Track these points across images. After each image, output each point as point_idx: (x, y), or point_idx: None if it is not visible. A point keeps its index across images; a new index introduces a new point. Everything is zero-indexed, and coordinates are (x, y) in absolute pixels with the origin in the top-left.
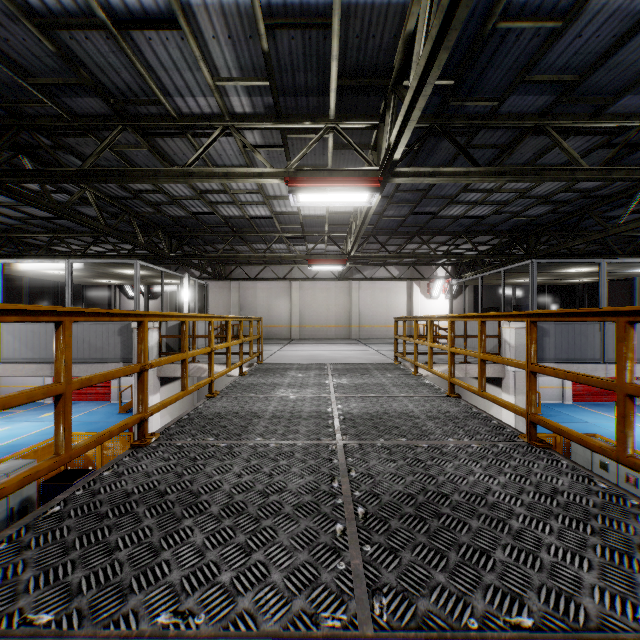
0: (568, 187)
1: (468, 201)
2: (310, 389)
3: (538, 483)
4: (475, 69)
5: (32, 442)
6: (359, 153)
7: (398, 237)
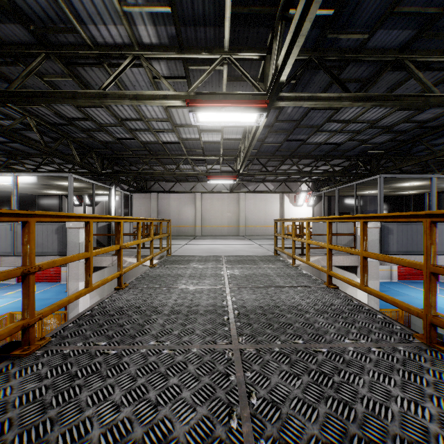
0: (408, 119)
1: (330, 130)
2: (208, 280)
3: None
4: None
5: None
6: (249, 80)
7: (275, 160)
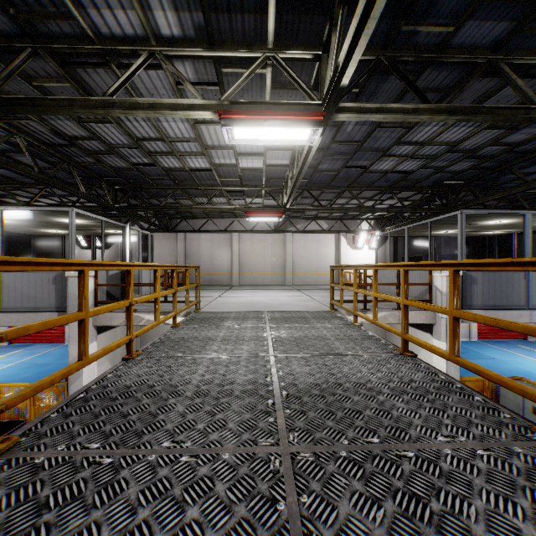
0: (496, 140)
1: (399, 155)
2: (246, 345)
3: None
4: None
5: None
6: (300, 86)
7: (329, 192)
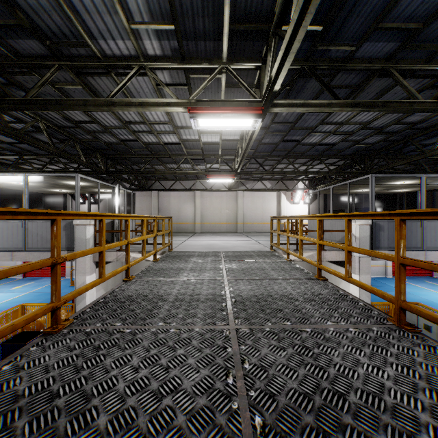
0: (398, 121)
1: (324, 131)
2: (207, 273)
3: (427, 376)
4: (340, 17)
5: (4, 308)
6: (246, 88)
7: (271, 159)
